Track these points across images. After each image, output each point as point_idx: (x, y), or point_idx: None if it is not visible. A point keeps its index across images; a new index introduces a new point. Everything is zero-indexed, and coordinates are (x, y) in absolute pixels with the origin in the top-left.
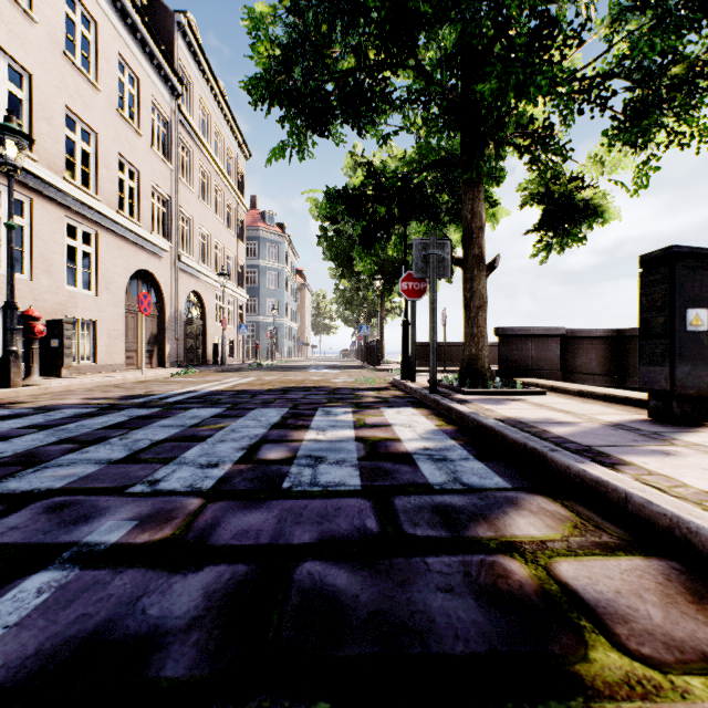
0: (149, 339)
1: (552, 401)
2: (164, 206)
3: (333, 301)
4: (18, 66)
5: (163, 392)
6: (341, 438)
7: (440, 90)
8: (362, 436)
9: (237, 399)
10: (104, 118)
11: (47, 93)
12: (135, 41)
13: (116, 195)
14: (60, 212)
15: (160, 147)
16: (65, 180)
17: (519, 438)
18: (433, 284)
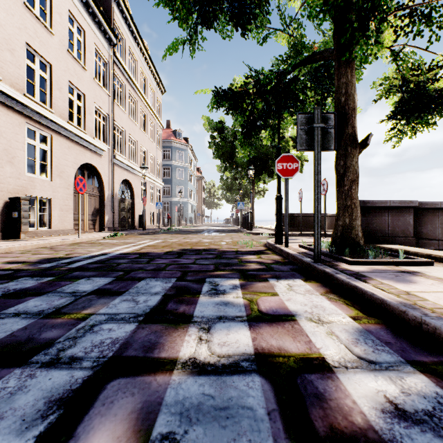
0: (93, 211)
1: None
2: (104, 121)
3: (219, 187)
4: None
5: (79, 254)
6: (234, 357)
7: None
8: (264, 350)
9: (133, 265)
10: (57, 55)
11: (10, 31)
12: (81, 3)
13: (67, 110)
14: (21, 119)
15: (101, 80)
16: (25, 96)
17: None
18: (317, 156)
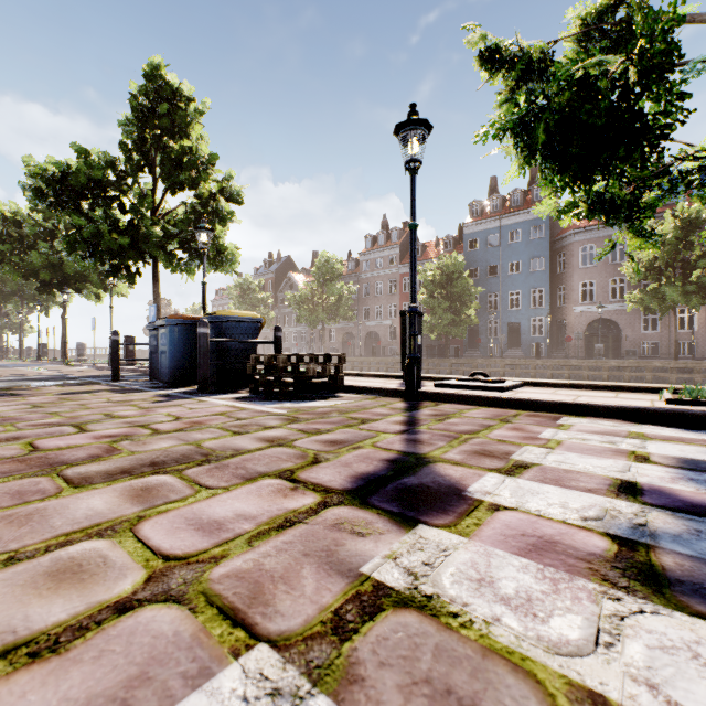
0: None
1: None
2: None
3: None
4: None
5: None
6: None
7: None
8: None
9: None
10: None
11: None
12: None
13: None
14: None
15: None
16: None
17: None
18: None
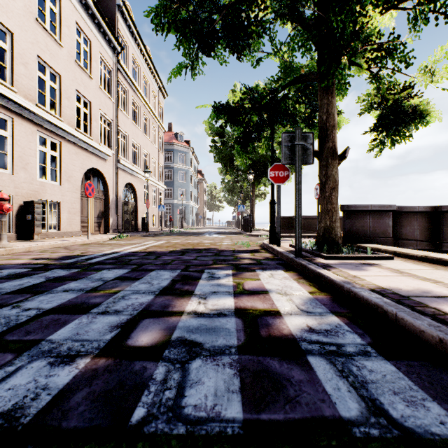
0: (98, 214)
1: (405, 266)
2: (108, 126)
3: (221, 190)
4: (2, 27)
5: (94, 253)
6: (221, 310)
7: (306, 4)
8: (241, 307)
9: (143, 260)
10: (66, 66)
11: (24, 46)
12: (88, 15)
13: (74, 117)
14: (33, 128)
15: (106, 87)
16: (37, 106)
17: (429, 329)
18: (298, 169)
